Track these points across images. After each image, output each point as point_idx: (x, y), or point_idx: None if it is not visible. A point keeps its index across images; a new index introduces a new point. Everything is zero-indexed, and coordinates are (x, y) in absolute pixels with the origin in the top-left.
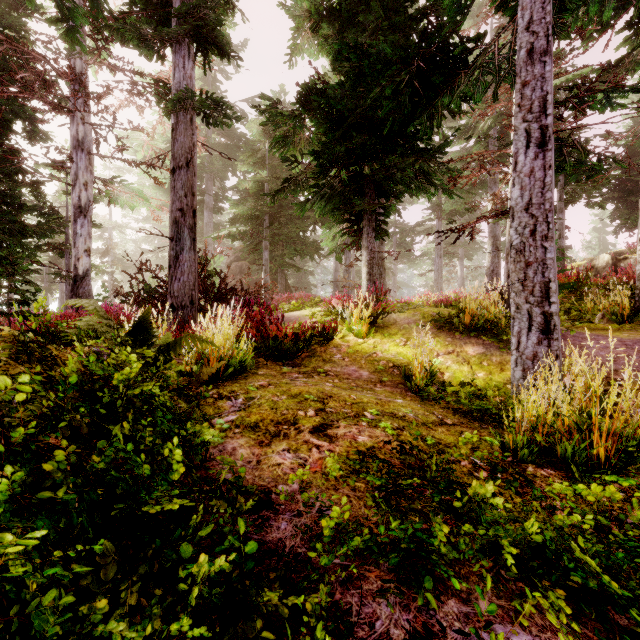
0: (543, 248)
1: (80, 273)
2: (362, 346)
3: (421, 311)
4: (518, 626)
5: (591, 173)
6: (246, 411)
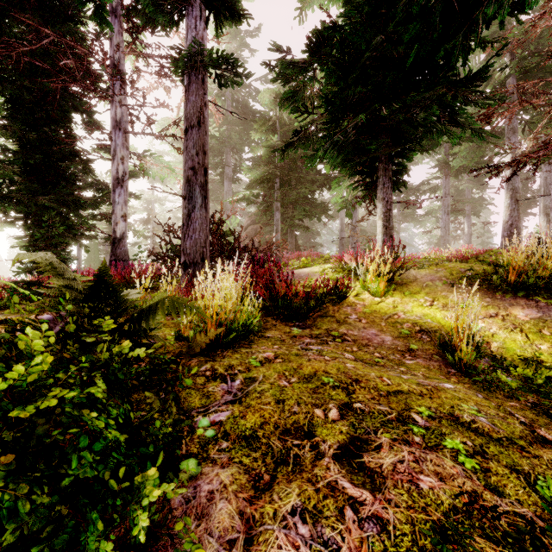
0: None
1: (118, 236)
2: (380, 306)
3: (445, 267)
4: None
5: None
6: (242, 404)
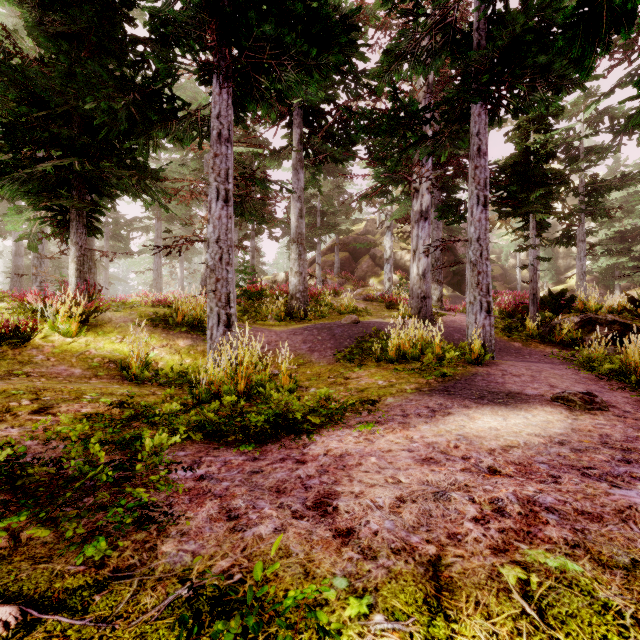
0: (227, 270)
1: None
2: (72, 345)
3: (138, 310)
4: (182, 451)
5: (261, 222)
6: None
